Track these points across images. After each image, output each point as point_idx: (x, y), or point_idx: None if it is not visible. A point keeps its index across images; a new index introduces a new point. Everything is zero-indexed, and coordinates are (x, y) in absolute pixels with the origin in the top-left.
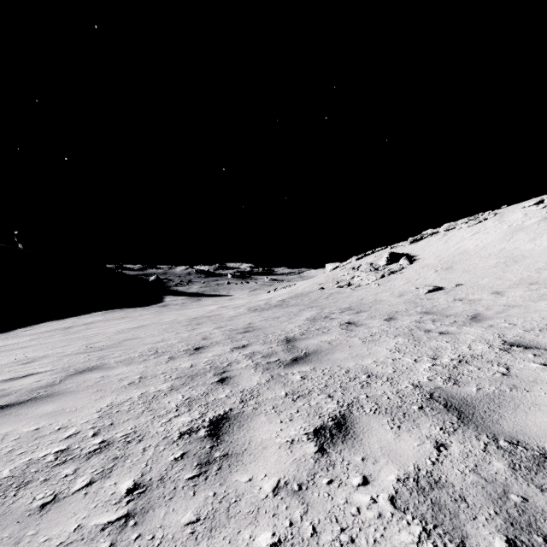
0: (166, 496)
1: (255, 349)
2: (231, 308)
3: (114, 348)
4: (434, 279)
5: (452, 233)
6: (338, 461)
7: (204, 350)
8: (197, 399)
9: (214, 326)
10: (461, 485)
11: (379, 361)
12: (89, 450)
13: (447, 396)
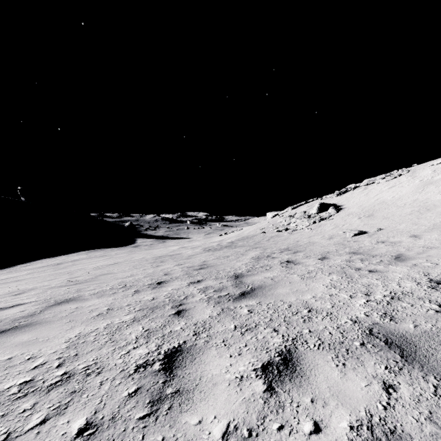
0: (115, 439)
1: (208, 284)
2: (189, 249)
3: (91, 282)
4: (358, 225)
5: (372, 187)
6: (287, 402)
7: (165, 285)
8: (155, 331)
9: (174, 263)
10: (419, 437)
11: (317, 296)
12: (51, 383)
13: (386, 332)
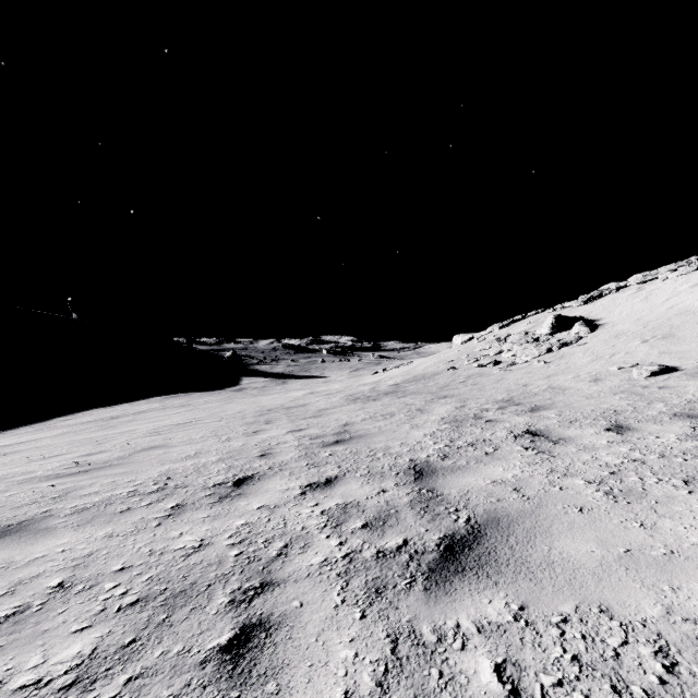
0: None
1: (349, 496)
2: (322, 396)
3: (110, 468)
4: (647, 354)
5: (653, 286)
6: None
7: (250, 489)
8: None
9: (289, 426)
10: None
11: None
12: None
13: None
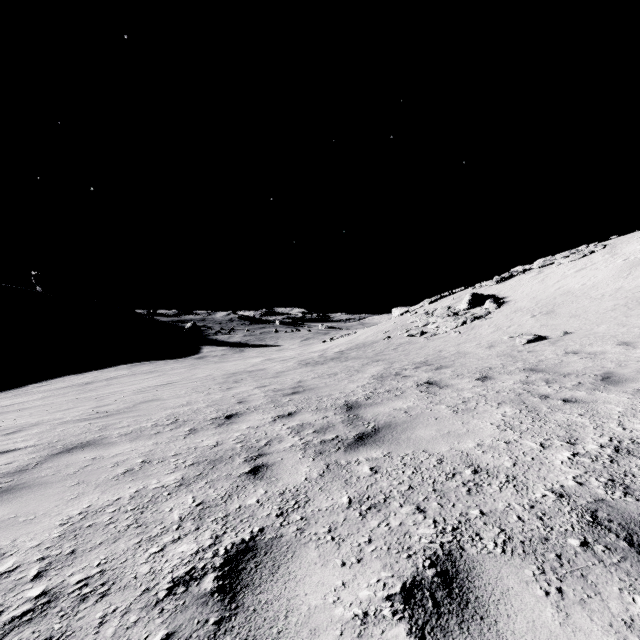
0: None
1: (304, 420)
2: (278, 362)
3: (126, 413)
4: (532, 326)
5: (550, 270)
6: None
7: (238, 420)
8: (213, 506)
9: (255, 384)
10: None
11: (484, 444)
12: (12, 615)
13: (624, 519)
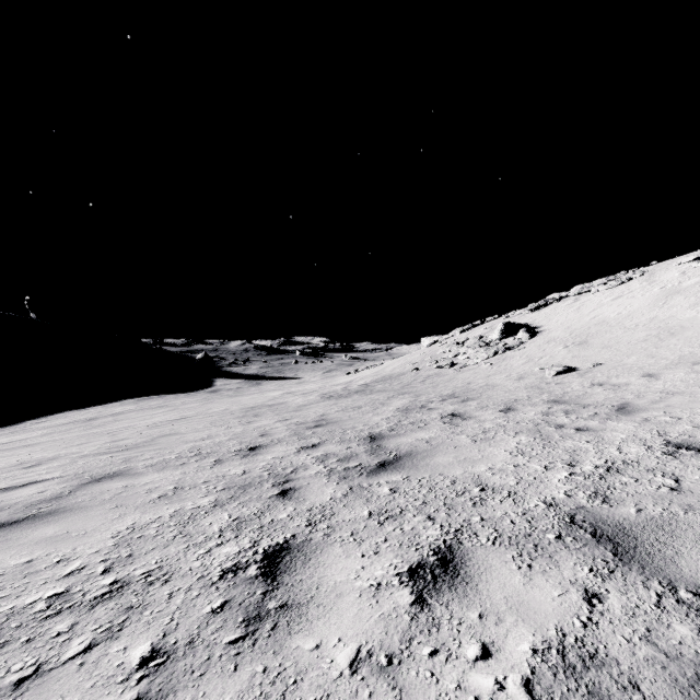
0: (195, 670)
1: (328, 450)
2: (299, 395)
3: (146, 447)
4: (564, 358)
5: (586, 298)
6: (444, 618)
7: (262, 451)
8: (248, 520)
9: (276, 418)
10: (629, 663)
11: (495, 467)
12: (94, 595)
13: (595, 519)
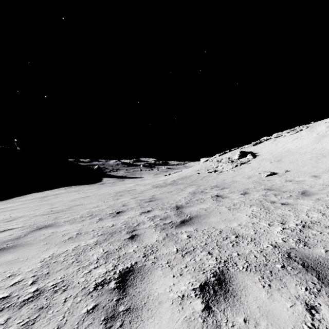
0: None
1: (155, 214)
2: (142, 186)
3: (66, 211)
4: (270, 168)
5: (280, 139)
6: (223, 321)
7: (122, 214)
8: (112, 253)
9: (130, 197)
10: None
11: (242, 224)
12: (24, 299)
13: (302, 256)
